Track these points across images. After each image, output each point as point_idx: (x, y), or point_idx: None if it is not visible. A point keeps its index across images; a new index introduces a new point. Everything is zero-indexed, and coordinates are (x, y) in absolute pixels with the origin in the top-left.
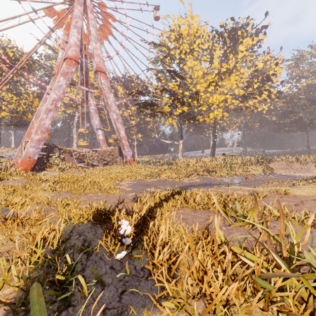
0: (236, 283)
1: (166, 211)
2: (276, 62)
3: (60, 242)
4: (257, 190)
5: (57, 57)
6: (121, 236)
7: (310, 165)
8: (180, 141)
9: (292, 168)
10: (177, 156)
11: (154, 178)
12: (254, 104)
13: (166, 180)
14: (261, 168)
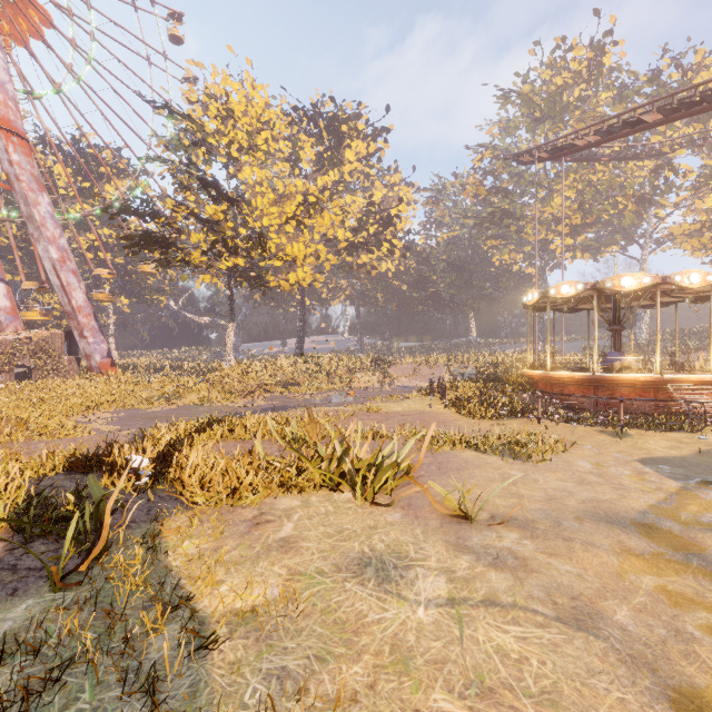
0: (261, 473)
1: (198, 441)
2: (400, 198)
3: (24, 499)
4: (347, 409)
5: None
6: (137, 469)
7: (442, 369)
8: (230, 325)
9: (420, 374)
10: (224, 355)
11: (170, 404)
12: (370, 262)
13: (198, 406)
14: (376, 375)
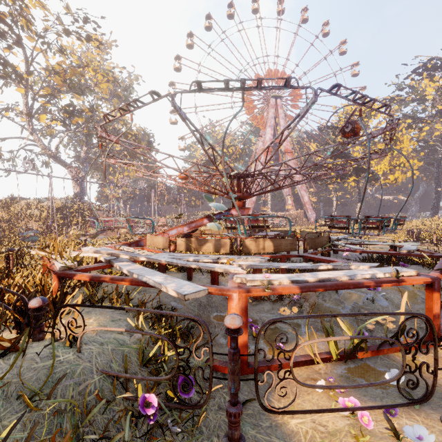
0: None
1: None
2: None
3: None
4: None
5: (257, 146)
6: None
7: None
8: (358, 204)
9: None
10: None
11: None
12: None
13: None
14: None
